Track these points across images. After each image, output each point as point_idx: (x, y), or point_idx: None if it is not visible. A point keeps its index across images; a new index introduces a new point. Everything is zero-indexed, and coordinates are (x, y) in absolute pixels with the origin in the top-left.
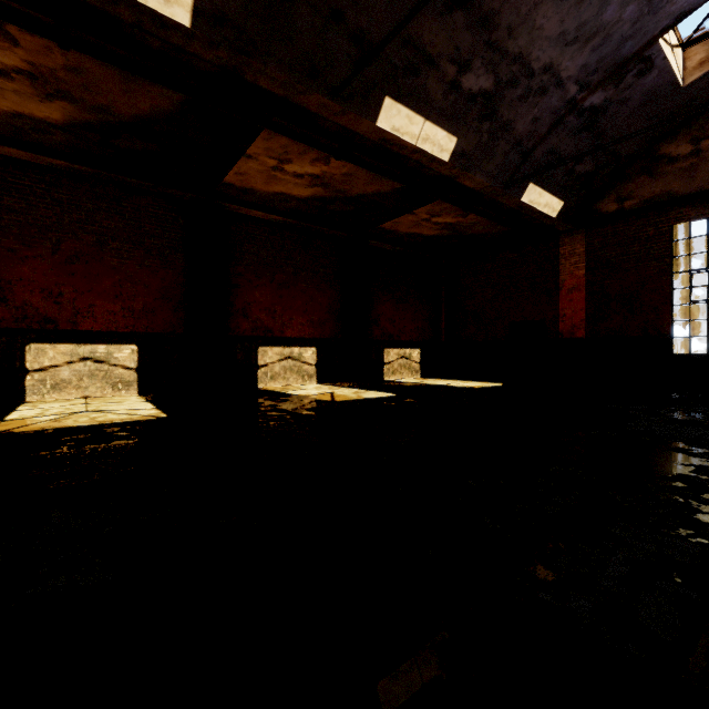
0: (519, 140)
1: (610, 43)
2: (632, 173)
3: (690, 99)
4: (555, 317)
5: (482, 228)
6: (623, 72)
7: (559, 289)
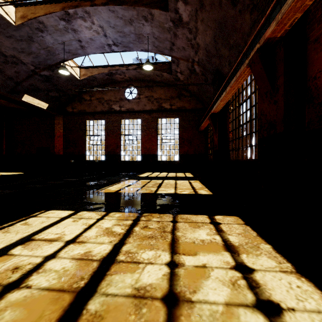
0: (10, 77)
1: (41, 58)
2: (76, 100)
3: (85, 84)
4: (53, 146)
5: (15, 106)
6: (52, 68)
7: (55, 136)
